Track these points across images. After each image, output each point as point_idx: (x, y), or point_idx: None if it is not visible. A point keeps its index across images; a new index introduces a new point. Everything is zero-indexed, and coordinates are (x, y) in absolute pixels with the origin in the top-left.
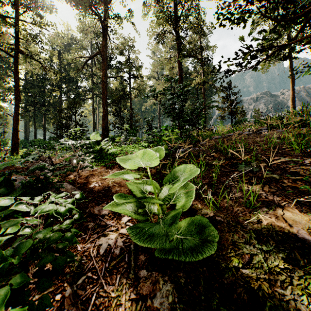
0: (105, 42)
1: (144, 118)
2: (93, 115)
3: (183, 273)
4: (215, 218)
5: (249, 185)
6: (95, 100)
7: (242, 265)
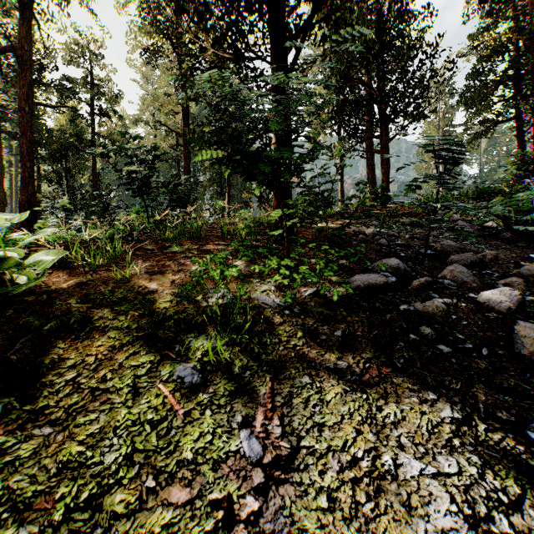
0: (29, 31)
1: (93, 191)
2: (1, 176)
3: (14, 310)
4: (86, 283)
5: (156, 262)
6: (6, 145)
7: (76, 302)
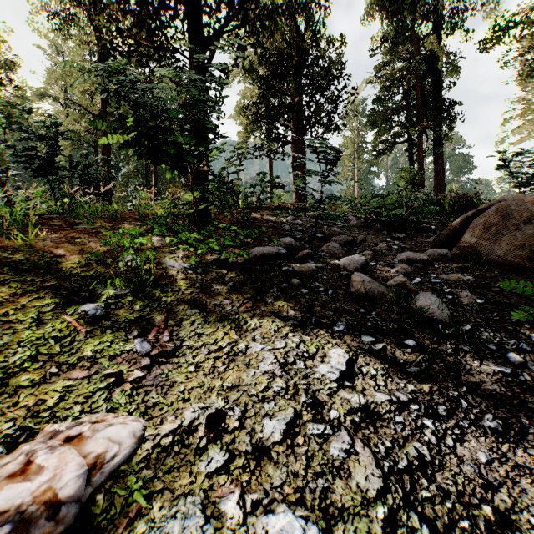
0: None
1: None
2: None
3: None
4: None
5: (64, 235)
6: None
7: None
